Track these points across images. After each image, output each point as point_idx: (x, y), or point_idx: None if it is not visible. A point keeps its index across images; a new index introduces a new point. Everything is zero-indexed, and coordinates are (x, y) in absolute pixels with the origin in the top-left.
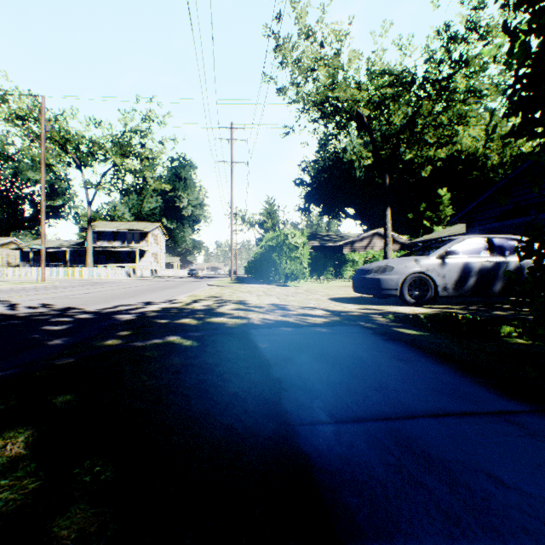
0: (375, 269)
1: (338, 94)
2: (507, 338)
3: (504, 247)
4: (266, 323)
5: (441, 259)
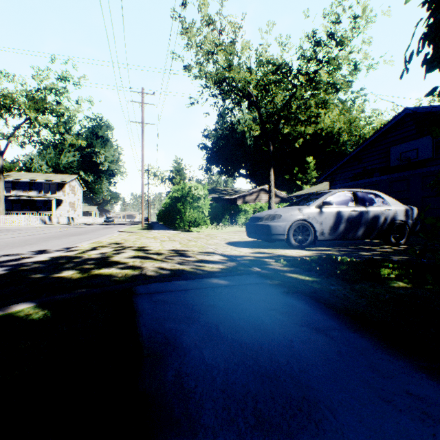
0: (266, 217)
1: (233, 74)
2: (389, 281)
3: (365, 199)
4: (161, 273)
5: (319, 208)
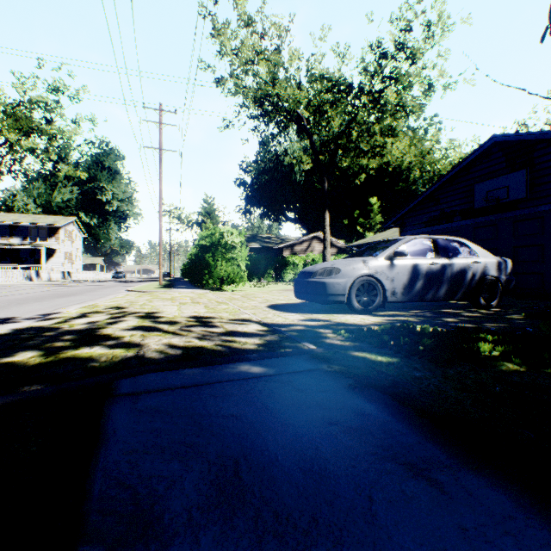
0: (321, 271)
1: (279, 91)
2: (493, 361)
3: (447, 249)
4: (167, 355)
5: (390, 260)
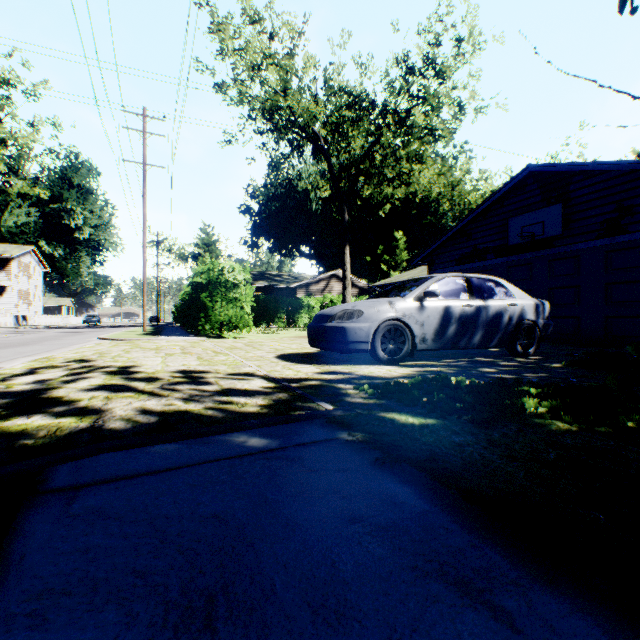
0: (340, 314)
1: (292, 102)
2: (540, 420)
3: (482, 289)
4: (136, 424)
5: (419, 301)
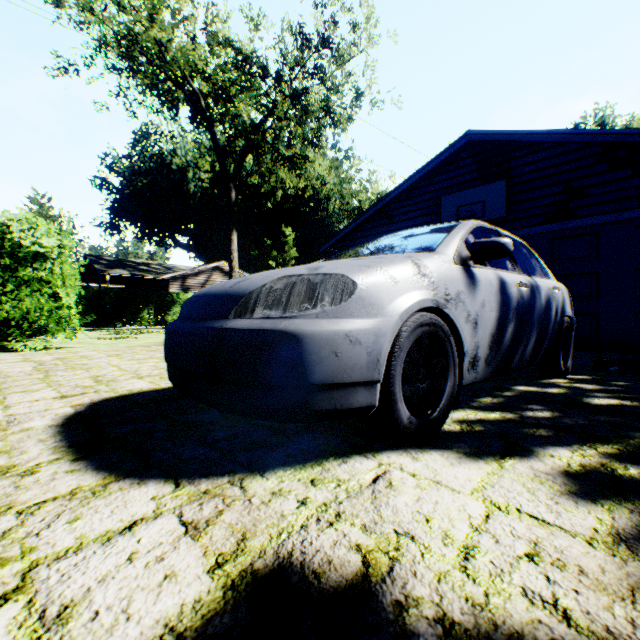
0: (273, 291)
1: (160, 32)
2: None
3: (521, 257)
4: None
5: (465, 266)
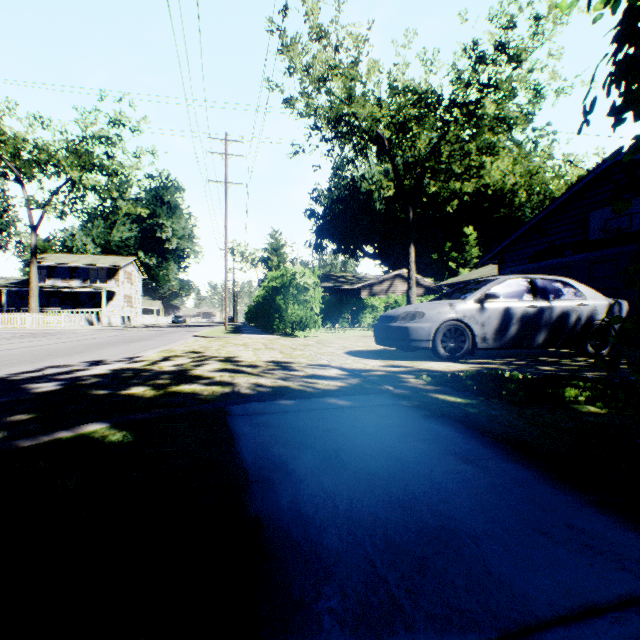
0: (403, 315)
1: (356, 109)
2: (575, 405)
3: (548, 290)
4: (259, 391)
5: (480, 303)
